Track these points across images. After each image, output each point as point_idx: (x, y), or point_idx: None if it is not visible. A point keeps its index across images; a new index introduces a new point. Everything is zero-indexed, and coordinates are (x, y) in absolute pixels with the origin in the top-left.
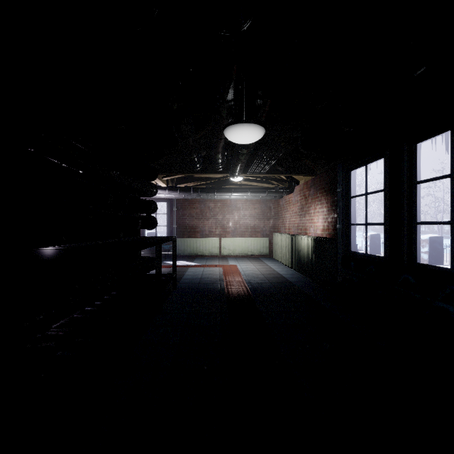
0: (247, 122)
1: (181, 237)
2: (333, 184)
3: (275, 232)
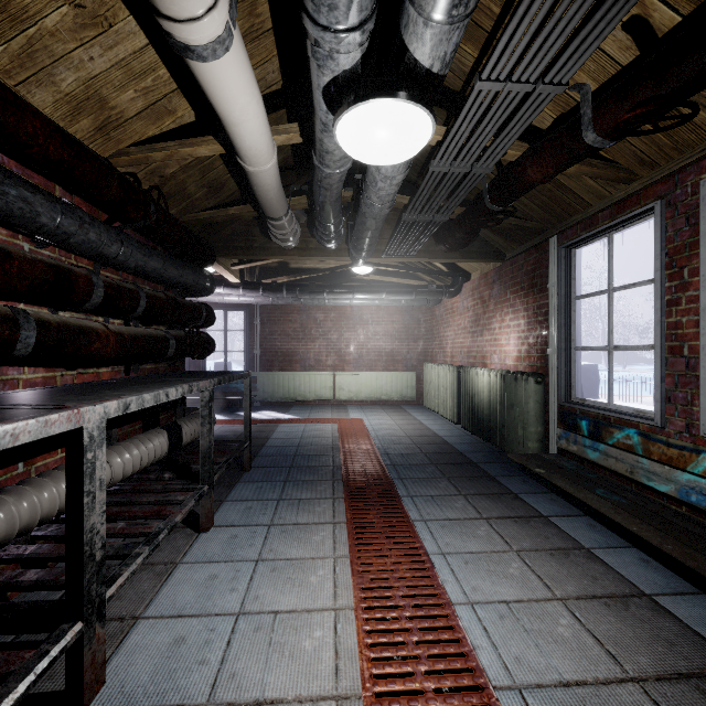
0: (394, 97)
1: (269, 370)
2: (538, 276)
3: (427, 361)
